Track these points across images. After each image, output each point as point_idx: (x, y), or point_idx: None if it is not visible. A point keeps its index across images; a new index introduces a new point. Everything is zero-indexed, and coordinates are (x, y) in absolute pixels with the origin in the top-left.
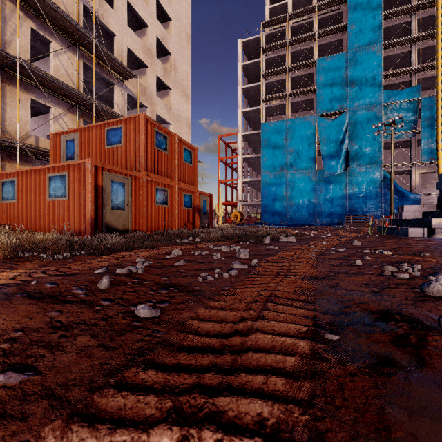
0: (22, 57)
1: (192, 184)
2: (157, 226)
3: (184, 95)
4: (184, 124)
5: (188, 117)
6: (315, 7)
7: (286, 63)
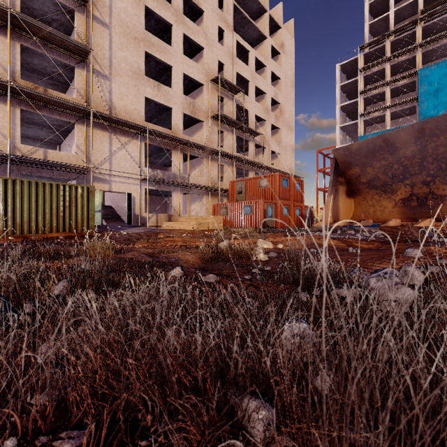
0: (215, 145)
1: (300, 201)
2: (283, 226)
3: (289, 129)
4: (289, 151)
5: (292, 144)
6: (418, 19)
7: (386, 76)
